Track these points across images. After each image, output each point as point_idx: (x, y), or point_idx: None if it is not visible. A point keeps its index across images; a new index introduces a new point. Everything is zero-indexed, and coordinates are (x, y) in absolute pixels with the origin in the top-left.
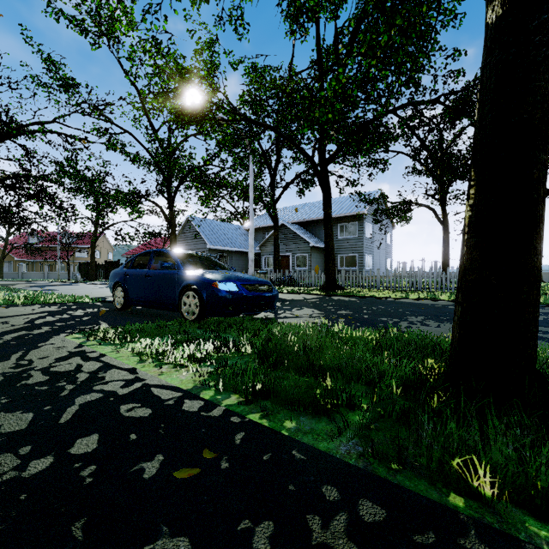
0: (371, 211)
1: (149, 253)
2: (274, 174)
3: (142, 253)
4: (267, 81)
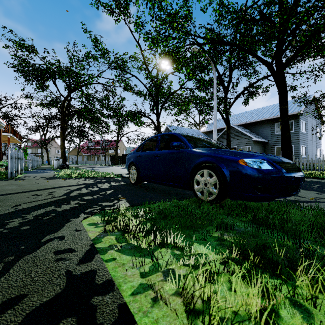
0: (304, 111)
1: (155, 139)
2: (226, 90)
3: (150, 138)
4: (231, 11)
